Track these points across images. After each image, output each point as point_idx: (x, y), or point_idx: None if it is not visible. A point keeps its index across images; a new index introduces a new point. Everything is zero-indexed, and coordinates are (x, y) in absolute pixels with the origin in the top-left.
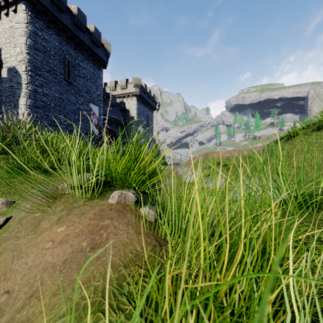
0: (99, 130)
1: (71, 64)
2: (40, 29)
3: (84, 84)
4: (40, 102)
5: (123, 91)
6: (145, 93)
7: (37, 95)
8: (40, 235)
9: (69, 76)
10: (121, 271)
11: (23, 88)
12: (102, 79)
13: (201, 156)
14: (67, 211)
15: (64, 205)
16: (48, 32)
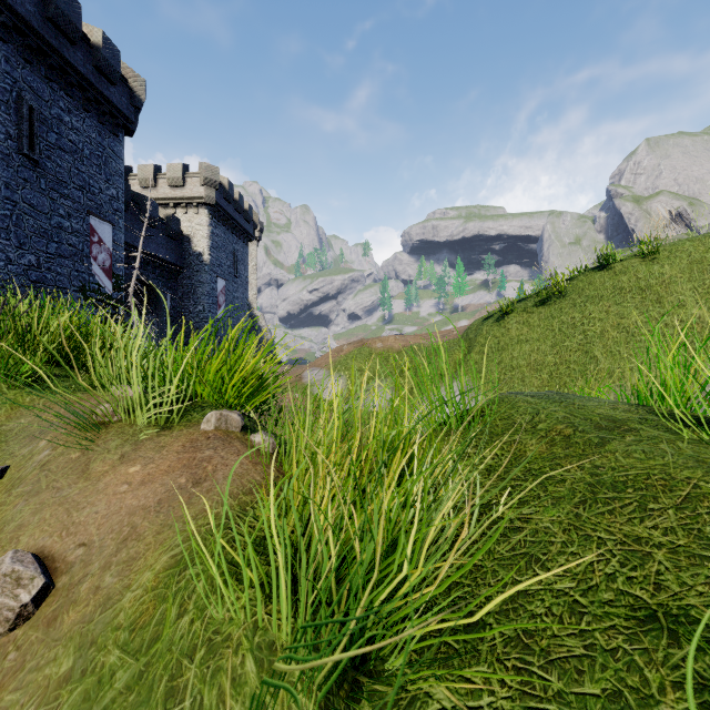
0: (115, 282)
1: (38, 116)
2: None
3: (75, 167)
4: None
5: (175, 192)
6: (229, 202)
7: None
8: (99, 480)
9: (34, 146)
10: (242, 499)
11: None
12: (122, 161)
13: (351, 346)
14: (132, 446)
15: (122, 438)
16: None
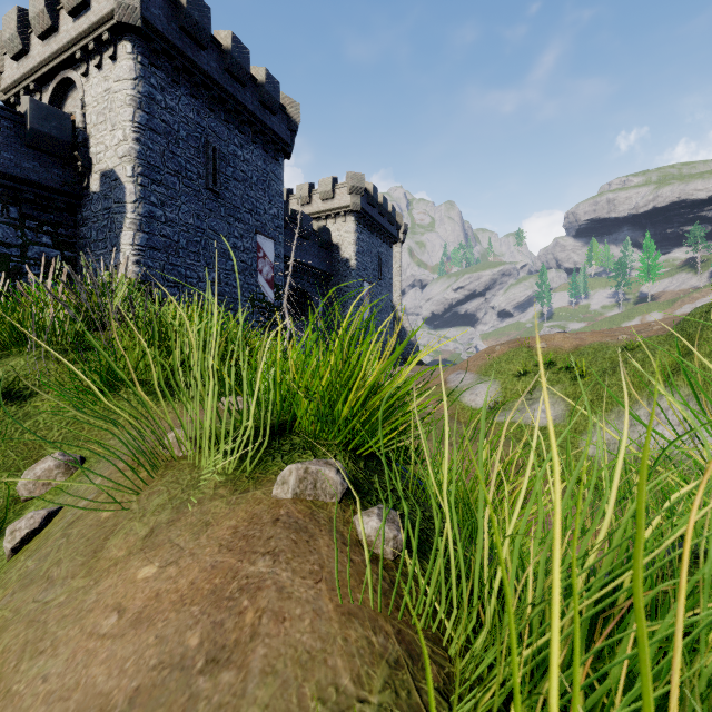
0: (276, 291)
1: (219, 154)
2: (159, 88)
3: (245, 194)
4: (159, 237)
5: (326, 205)
6: (373, 206)
7: (153, 224)
8: (97, 582)
9: (216, 181)
10: None
11: (129, 211)
12: (281, 183)
13: (505, 347)
14: (171, 513)
15: (169, 492)
16: (174, 92)
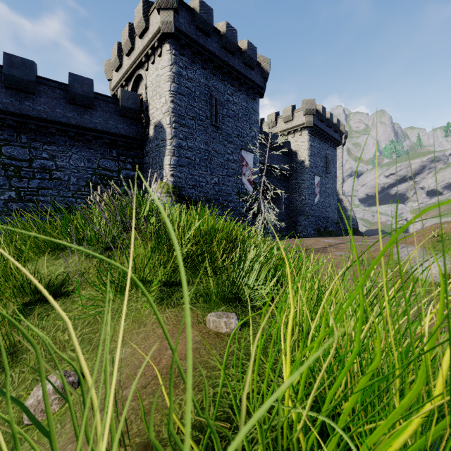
0: (254, 187)
1: (218, 102)
2: (184, 68)
3: (234, 125)
4: (184, 158)
5: (287, 125)
6: (322, 121)
7: (181, 151)
8: None
9: (217, 119)
10: None
11: (168, 145)
12: (257, 114)
13: None
14: None
15: None
16: (192, 68)
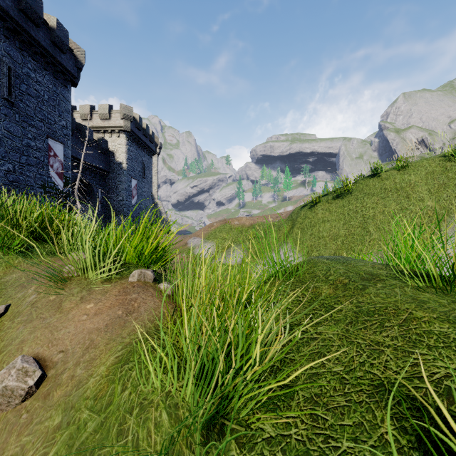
0: (65, 181)
1: (14, 73)
2: None
3: (38, 107)
4: None
5: (104, 123)
6: (139, 129)
7: None
8: (68, 313)
9: (11, 93)
10: (156, 323)
11: None
12: (69, 103)
13: (218, 223)
14: (87, 292)
15: (80, 287)
16: None
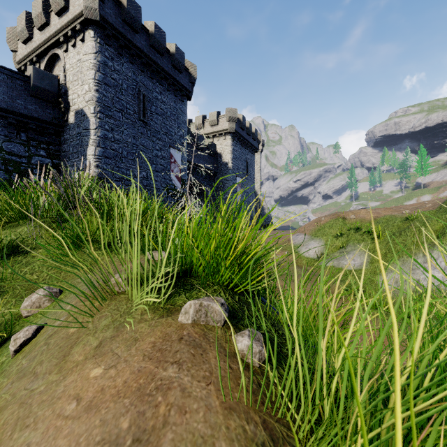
0: (182, 183)
1: (147, 98)
2: (110, 58)
3: (163, 123)
4: (110, 150)
5: (213, 129)
6: (243, 129)
7: (107, 142)
8: (64, 378)
9: (145, 115)
10: None
11: (92, 134)
12: (185, 115)
13: (327, 218)
14: (113, 331)
15: (112, 317)
16: (119, 60)
